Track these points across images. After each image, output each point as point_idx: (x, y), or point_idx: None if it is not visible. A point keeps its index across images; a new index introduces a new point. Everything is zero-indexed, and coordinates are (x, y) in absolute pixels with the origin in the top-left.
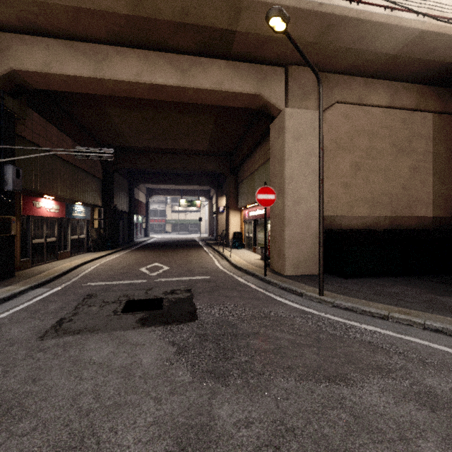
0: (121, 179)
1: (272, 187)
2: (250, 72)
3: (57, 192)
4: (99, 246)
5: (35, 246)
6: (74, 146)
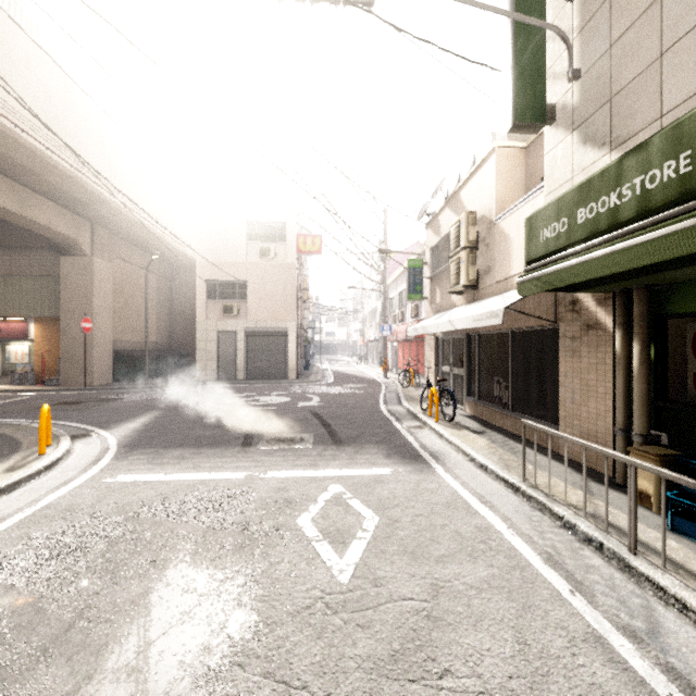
0: None
1: (69, 314)
2: (70, 219)
3: None
4: None
5: None
6: None
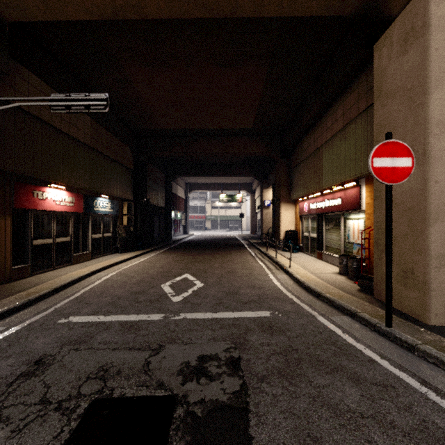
0: (156, 171)
1: None
2: None
3: (70, 181)
4: (128, 245)
5: (38, 248)
6: (95, 127)
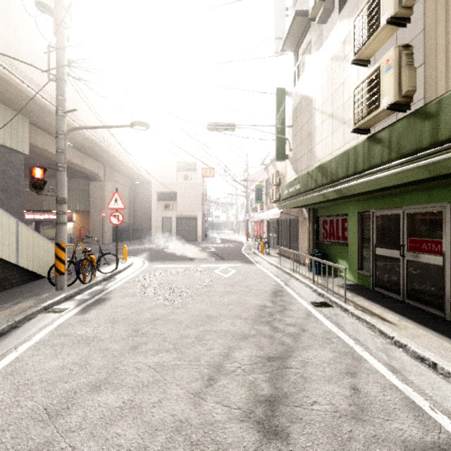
0: None
1: (93, 209)
2: (97, 165)
3: None
4: None
5: None
6: None
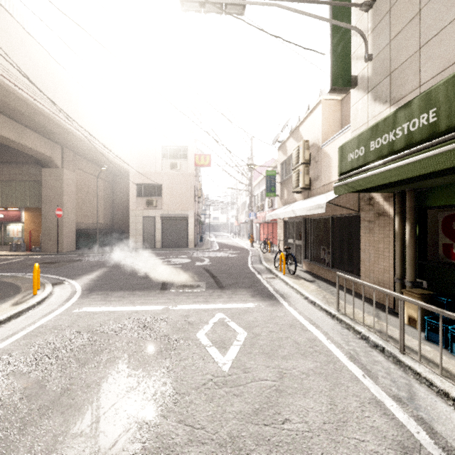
0: None
1: (47, 205)
2: (48, 144)
3: None
4: None
5: None
6: None
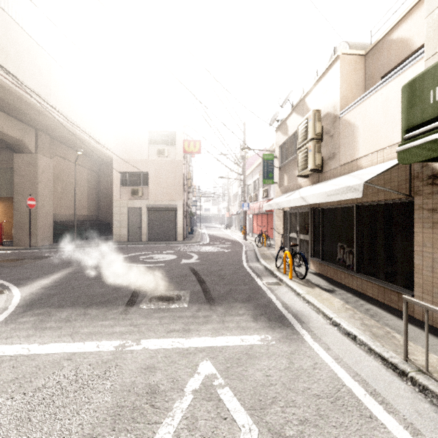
0: None
1: (19, 195)
2: (18, 126)
3: None
4: None
5: None
6: None
